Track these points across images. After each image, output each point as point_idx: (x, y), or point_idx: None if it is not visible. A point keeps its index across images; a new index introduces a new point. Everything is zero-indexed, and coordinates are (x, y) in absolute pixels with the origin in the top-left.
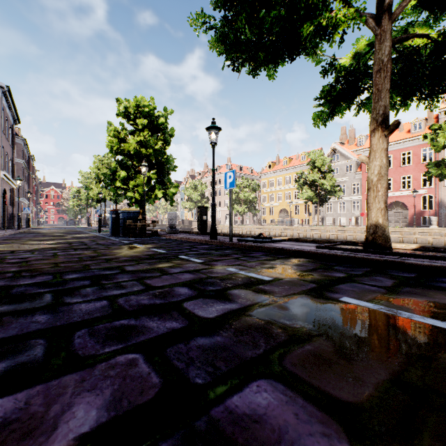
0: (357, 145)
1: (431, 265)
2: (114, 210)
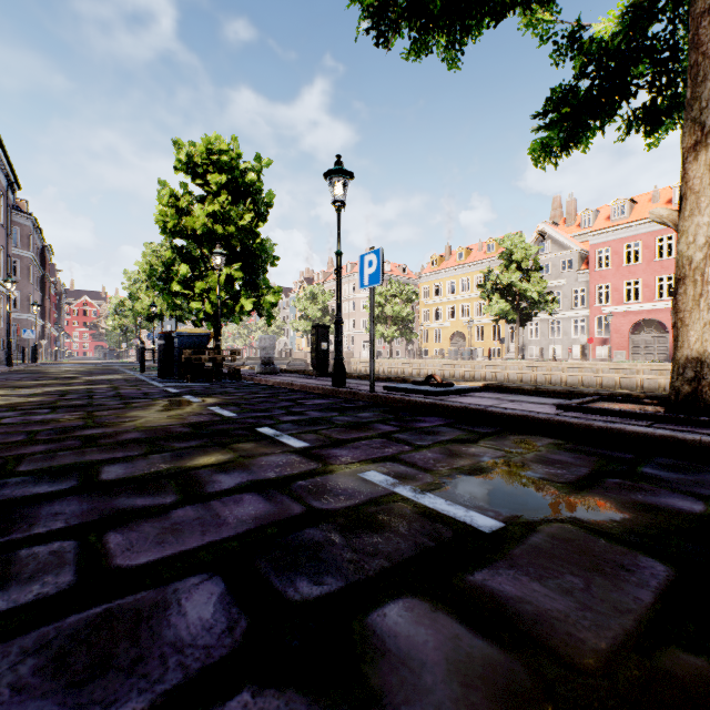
0: (580, 227)
1: None
2: (166, 333)
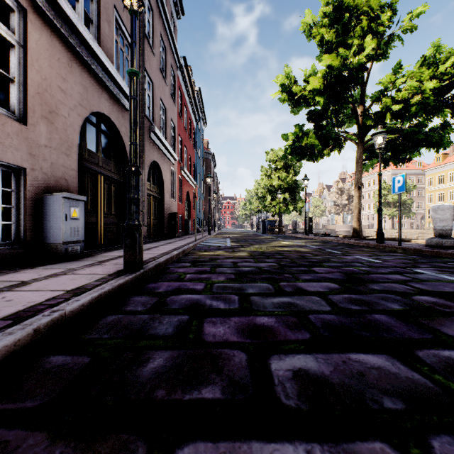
0: None
1: (342, 240)
2: (263, 220)
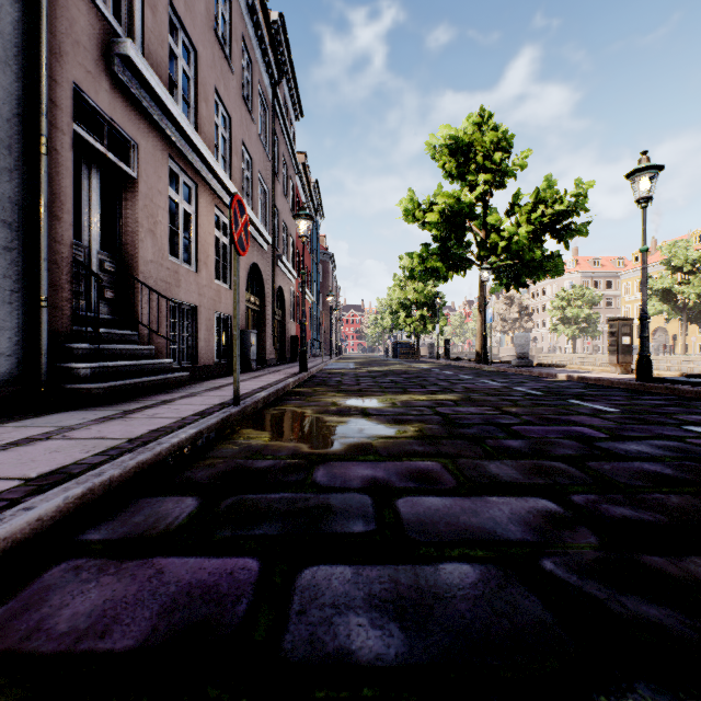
0: None
1: (462, 363)
2: (395, 342)
